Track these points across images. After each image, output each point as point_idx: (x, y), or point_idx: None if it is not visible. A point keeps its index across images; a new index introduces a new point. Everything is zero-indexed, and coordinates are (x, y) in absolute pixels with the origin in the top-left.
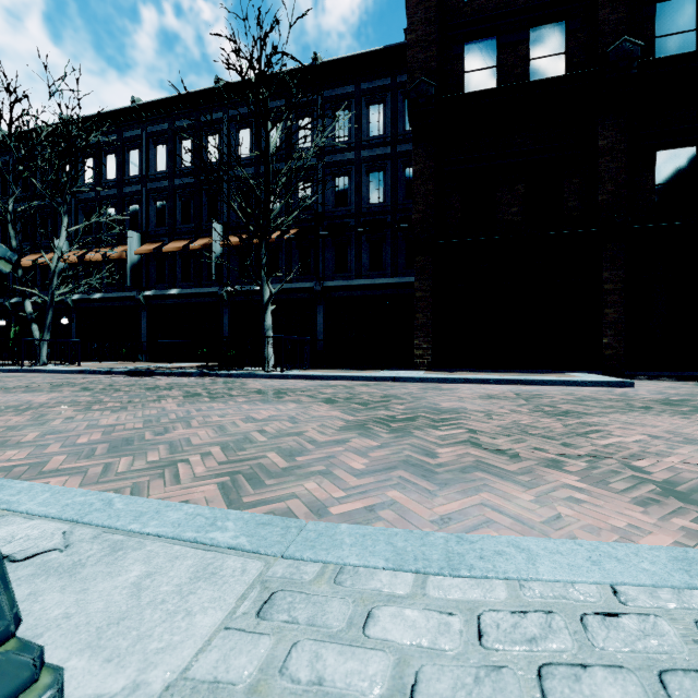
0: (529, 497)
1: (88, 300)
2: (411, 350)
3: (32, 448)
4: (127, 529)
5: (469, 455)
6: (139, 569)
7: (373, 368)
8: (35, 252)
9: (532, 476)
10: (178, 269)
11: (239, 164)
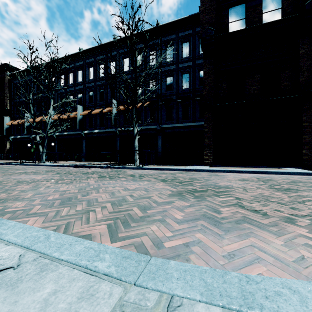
0: (280, 242)
1: (62, 135)
2: (202, 156)
3: (28, 201)
4: (52, 255)
5: (238, 212)
6: (50, 287)
7: (184, 164)
8: (41, 115)
9: (278, 227)
10: (98, 121)
11: (123, 72)
